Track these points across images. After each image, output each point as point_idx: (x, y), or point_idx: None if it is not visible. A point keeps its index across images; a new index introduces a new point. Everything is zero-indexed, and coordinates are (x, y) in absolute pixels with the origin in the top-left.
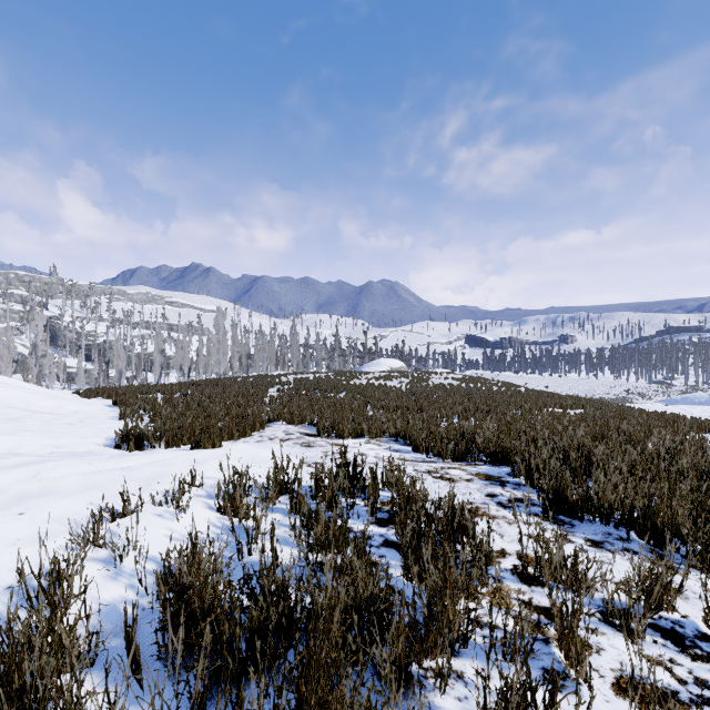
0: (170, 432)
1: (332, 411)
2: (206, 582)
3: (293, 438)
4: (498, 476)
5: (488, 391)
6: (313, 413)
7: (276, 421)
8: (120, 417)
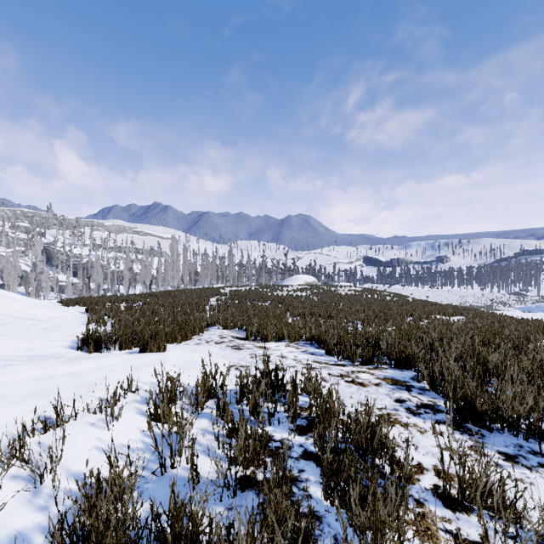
0: (124, 336)
1: (259, 317)
2: (105, 533)
3: (226, 341)
4: (403, 380)
5: (383, 300)
6: (243, 319)
7: (213, 325)
8: (88, 322)
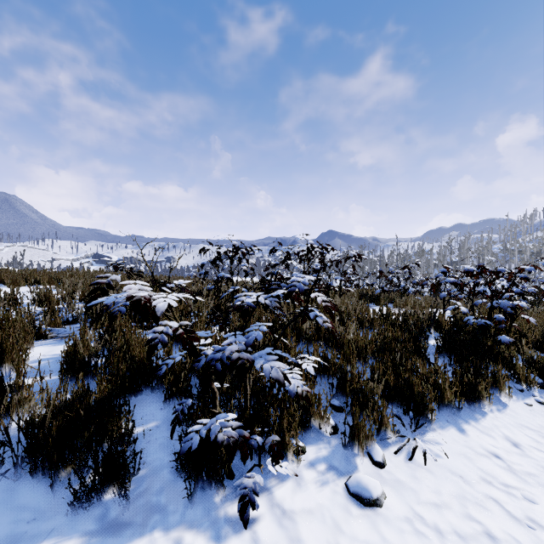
0: None
1: None
2: None
3: None
4: None
5: None
6: None
7: None
8: None
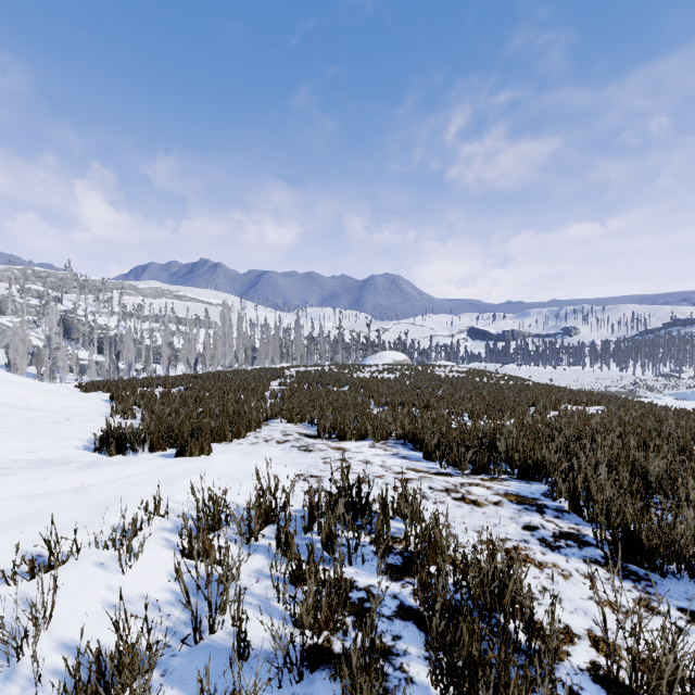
0: (156, 433)
1: (334, 407)
2: None
3: (291, 440)
4: (532, 497)
5: (495, 385)
6: (314, 410)
7: (275, 418)
8: (111, 414)
